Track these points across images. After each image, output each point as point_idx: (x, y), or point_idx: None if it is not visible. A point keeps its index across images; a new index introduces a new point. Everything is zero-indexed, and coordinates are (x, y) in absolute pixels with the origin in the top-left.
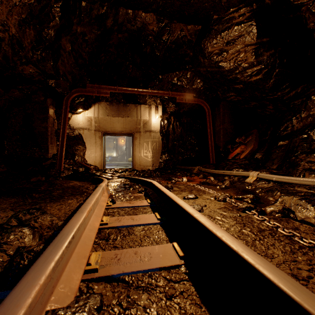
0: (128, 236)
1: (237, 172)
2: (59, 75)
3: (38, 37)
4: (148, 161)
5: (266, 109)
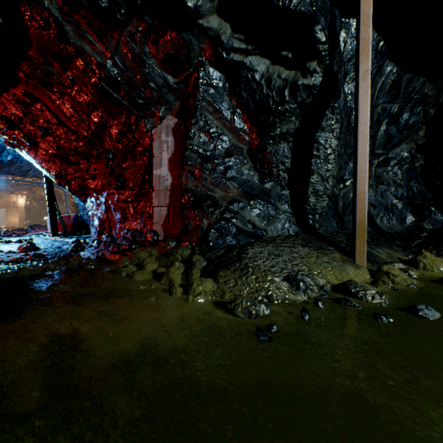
0: None
1: None
2: None
3: None
4: (16, 223)
5: None
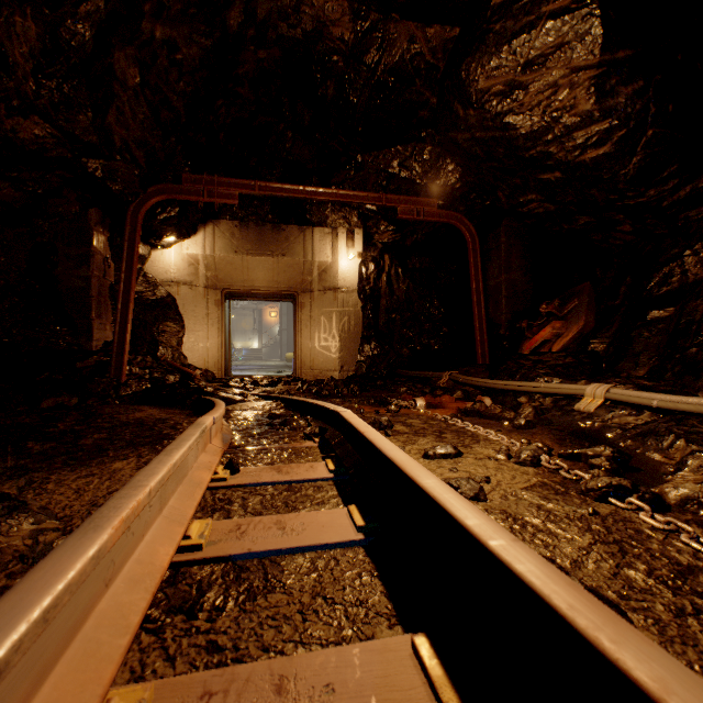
0: (263, 596)
1: (551, 384)
2: (112, 148)
3: (48, 40)
4: (330, 360)
5: (614, 233)
